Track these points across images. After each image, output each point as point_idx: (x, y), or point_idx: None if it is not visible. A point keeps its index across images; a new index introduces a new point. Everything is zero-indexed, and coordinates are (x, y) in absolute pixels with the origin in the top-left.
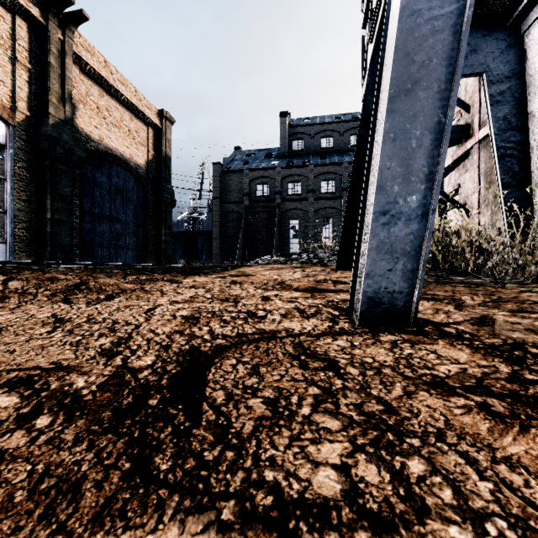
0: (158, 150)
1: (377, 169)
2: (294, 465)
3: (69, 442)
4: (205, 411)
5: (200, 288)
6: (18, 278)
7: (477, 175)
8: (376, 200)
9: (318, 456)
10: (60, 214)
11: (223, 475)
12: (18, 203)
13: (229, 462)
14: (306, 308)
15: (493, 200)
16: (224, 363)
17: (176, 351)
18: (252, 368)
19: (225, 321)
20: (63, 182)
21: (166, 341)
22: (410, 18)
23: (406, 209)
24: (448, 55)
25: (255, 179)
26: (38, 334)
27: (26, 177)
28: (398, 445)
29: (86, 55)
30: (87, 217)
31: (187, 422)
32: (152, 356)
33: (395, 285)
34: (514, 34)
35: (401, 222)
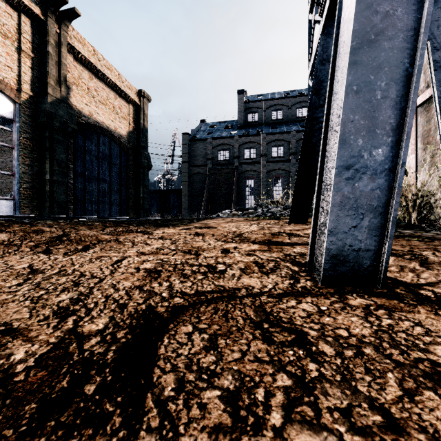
0: (137, 123)
1: (340, 122)
2: None
3: None
4: (148, 410)
5: (167, 240)
6: (7, 231)
7: (415, 137)
8: (338, 154)
9: None
10: (57, 176)
11: None
12: (23, 167)
13: None
14: (264, 262)
15: (430, 160)
16: (178, 331)
17: (131, 312)
18: (209, 339)
19: (185, 276)
20: (59, 150)
21: (123, 299)
22: None
23: (371, 163)
24: (414, 3)
25: (217, 146)
26: (7, 287)
27: (29, 146)
28: None
29: (78, 46)
30: (79, 178)
31: (121, 430)
32: (106, 317)
33: (361, 242)
34: None
35: (366, 176)
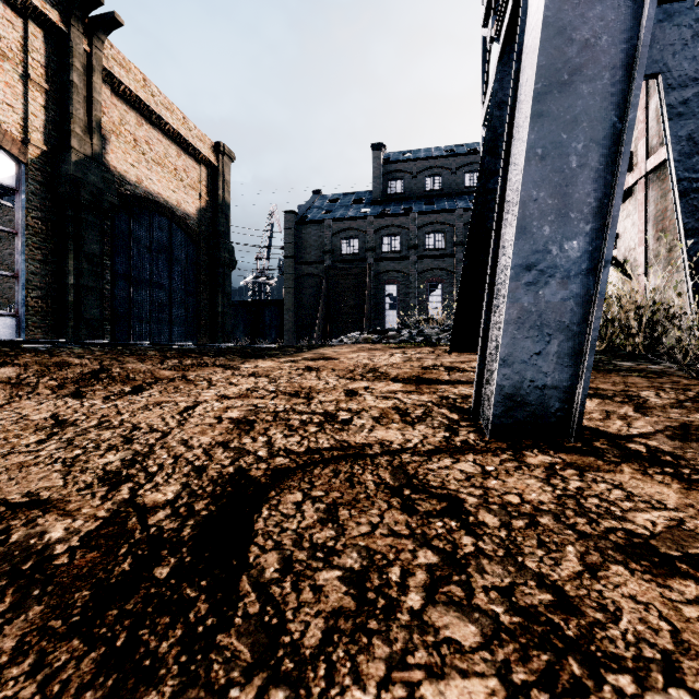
0: (213, 195)
1: (518, 202)
2: None
3: (4, 655)
4: (243, 594)
5: (262, 377)
6: (14, 363)
7: (644, 221)
8: (516, 248)
9: None
10: (86, 279)
11: None
12: (32, 264)
13: None
14: (409, 407)
15: (666, 255)
16: (283, 500)
17: (213, 477)
18: (327, 510)
19: (291, 427)
20: (89, 237)
21: (201, 460)
22: None
23: (562, 261)
24: (625, 28)
25: (339, 232)
26: (23, 446)
27: (42, 231)
28: (592, 689)
29: (119, 72)
30: (122, 282)
31: (209, 617)
32: (176, 484)
33: (546, 376)
34: None
35: (555, 280)
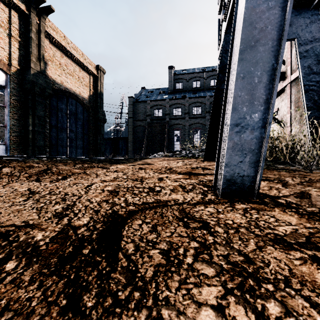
0: (96, 89)
1: (232, 97)
2: (183, 305)
3: (26, 282)
4: (120, 259)
5: (120, 172)
6: (9, 166)
7: (290, 102)
8: (231, 116)
9: (200, 298)
10: (37, 127)
11: (131, 312)
12: (13, 120)
13: (136, 301)
14: (186, 185)
15: (299, 118)
16: (133, 223)
17: (103, 214)
18: (152, 227)
19: (135, 194)
20: (39, 108)
21: (97, 207)
22: (253, 0)
23: (251, 122)
24: (278, 23)
25: (153, 106)
26: (17, 202)
27: (17, 105)
28: (257, 289)
29: (53, 33)
30: (54, 129)
31: (107, 267)
32: (87, 217)
33: (244, 171)
34: (314, 14)
35: (248, 130)
